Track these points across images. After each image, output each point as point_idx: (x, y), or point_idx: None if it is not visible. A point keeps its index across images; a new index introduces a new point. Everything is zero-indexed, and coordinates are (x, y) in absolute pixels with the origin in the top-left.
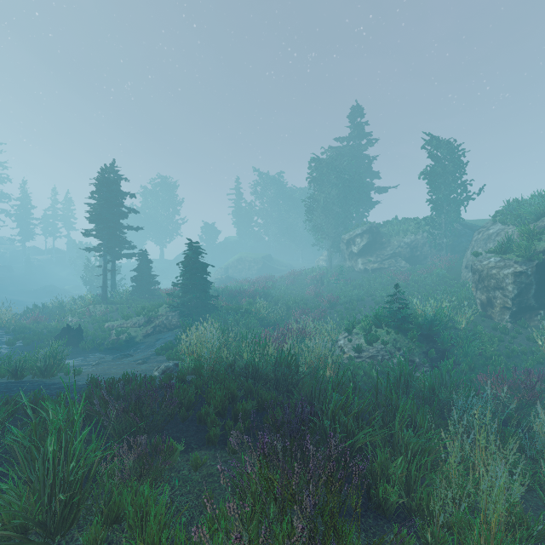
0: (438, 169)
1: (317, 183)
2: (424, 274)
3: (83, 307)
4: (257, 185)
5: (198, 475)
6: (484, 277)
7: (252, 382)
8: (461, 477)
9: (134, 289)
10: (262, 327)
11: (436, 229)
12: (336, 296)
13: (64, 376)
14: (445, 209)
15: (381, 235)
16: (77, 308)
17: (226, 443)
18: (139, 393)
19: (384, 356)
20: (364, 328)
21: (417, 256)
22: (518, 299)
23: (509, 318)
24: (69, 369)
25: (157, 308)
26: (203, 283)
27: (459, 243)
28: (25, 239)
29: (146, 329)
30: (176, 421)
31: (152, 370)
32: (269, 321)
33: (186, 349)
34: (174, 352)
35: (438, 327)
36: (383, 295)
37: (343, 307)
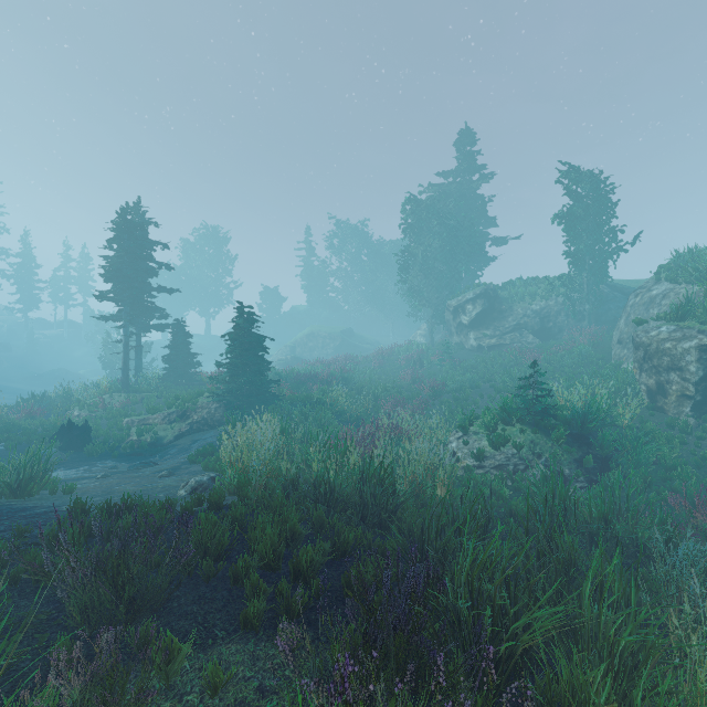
0: (578, 210)
1: (413, 232)
2: (560, 352)
3: (96, 397)
4: (334, 237)
5: (218, 706)
6: (653, 353)
7: (325, 509)
8: (702, 694)
9: (166, 373)
10: (341, 424)
11: (575, 292)
12: (442, 382)
13: (48, 496)
14: (588, 264)
15: (501, 300)
16: (88, 398)
17: (278, 625)
18: (125, 538)
19: (517, 465)
20: (486, 425)
21: (549, 329)
22: (704, 384)
23: (691, 411)
24: (56, 484)
25: (196, 398)
26: (259, 362)
27: (606, 311)
28: (28, 308)
29: (179, 426)
30: (197, 579)
31: (179, 486)
32: (350, 415)
33: (228, 456)
34: (215, 459)
35: (595, 423)
36: (506, 381)
37: (451, 397)
